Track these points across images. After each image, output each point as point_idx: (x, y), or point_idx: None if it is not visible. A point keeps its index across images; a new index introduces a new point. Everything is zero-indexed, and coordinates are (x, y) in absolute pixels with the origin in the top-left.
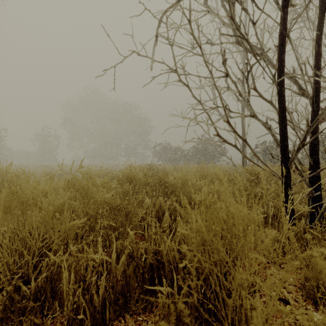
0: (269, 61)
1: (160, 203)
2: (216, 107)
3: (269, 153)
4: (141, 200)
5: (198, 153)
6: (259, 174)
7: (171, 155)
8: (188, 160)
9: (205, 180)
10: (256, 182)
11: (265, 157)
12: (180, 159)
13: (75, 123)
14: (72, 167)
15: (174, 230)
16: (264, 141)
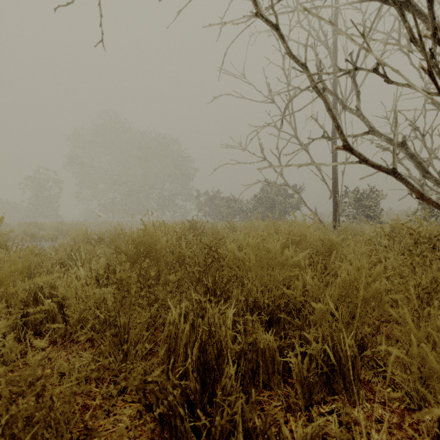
0: (423, 16)
1: (210, 324)
2: (353, 69)
3: (365, 204)
4: (163, 303)
5: (262, 206)
6: (437, 239)
7: (223, 208)
8: (247, 216)
9: (306, 252)
10: (431, 258)
11: (358, 211)
12: (235, 214)
13: (86, 162)
14: (72, 226)
15: (258, 436)
16: (357, 188)
